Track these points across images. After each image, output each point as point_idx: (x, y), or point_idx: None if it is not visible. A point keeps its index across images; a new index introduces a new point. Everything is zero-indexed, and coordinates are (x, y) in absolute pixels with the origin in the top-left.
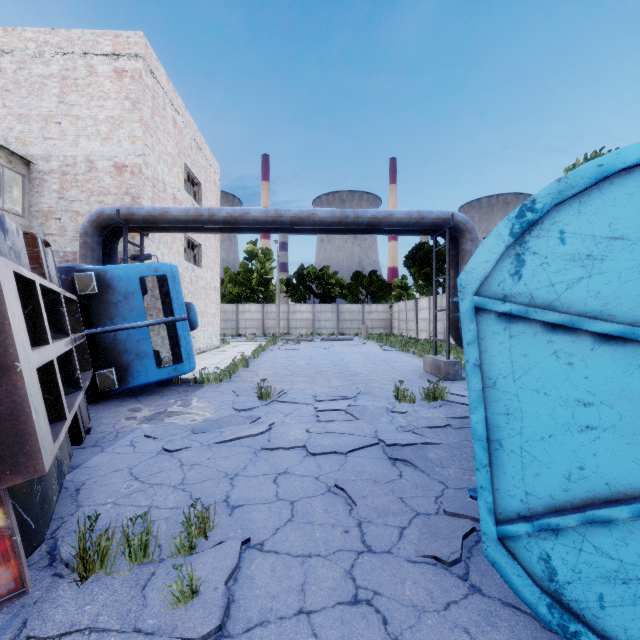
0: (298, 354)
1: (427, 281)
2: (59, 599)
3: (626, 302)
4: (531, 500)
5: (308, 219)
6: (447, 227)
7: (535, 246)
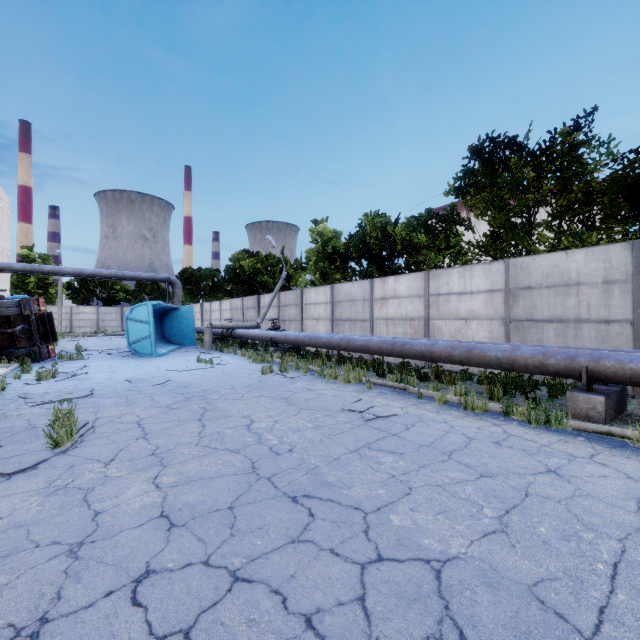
0: (88, 341)
1: (191, 294)
2: (59, 360)
3: (142, 318)
4: (133, 340)
5: (98, 275)
6: (168, 282)
7: (134, 312)
